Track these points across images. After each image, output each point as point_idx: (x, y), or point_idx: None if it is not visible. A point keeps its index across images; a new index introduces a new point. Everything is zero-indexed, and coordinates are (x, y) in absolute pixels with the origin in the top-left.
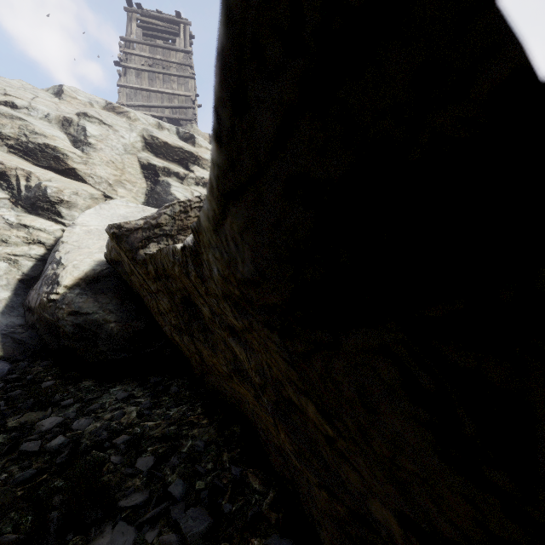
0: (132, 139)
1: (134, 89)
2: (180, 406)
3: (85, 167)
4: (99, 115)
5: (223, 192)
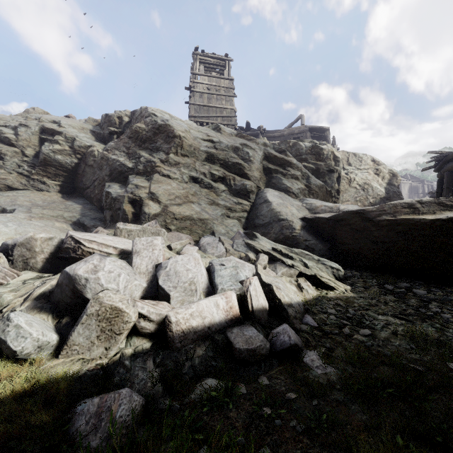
0: (261, 155)
1: (199, 106)
2: (367, 271)
3: (250, 172)
4: (249, 144)
5: None
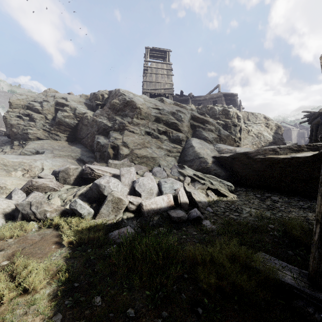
0: (189, 116)
1: (149, 82)
2: (250, 188)
3: (182, 128)
4: (181, 110)
5: (310, 157)
